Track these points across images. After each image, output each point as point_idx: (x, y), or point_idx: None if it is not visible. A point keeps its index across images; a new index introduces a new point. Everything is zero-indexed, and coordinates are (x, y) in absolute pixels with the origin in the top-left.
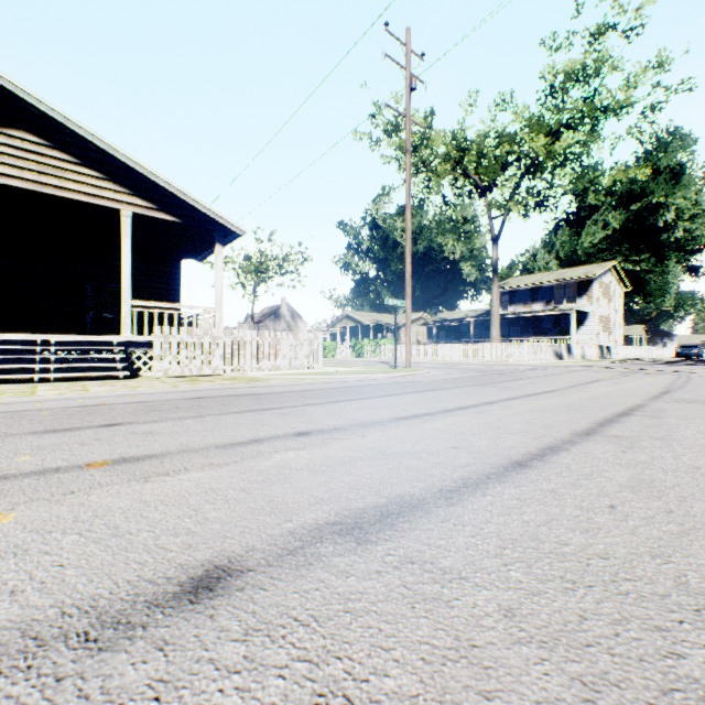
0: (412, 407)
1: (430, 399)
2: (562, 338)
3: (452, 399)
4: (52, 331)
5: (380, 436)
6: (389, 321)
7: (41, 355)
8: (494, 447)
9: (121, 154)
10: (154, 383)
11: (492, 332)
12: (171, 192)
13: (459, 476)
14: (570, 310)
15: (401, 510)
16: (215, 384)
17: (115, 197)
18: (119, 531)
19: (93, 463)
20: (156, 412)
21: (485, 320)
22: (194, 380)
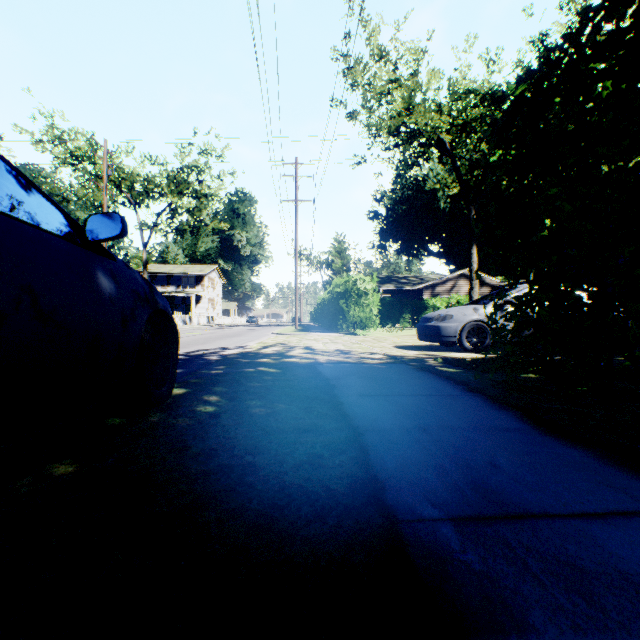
0: None
1: None
2: (188, 311)
3: None
4: None
5: None
6: None
7: None
8: None
9: None
10: None
11: None
12: None
13: None
14: (192, 294)
15: None
16: None
17: None
18: None
19: None
20: None
21: None
22: None
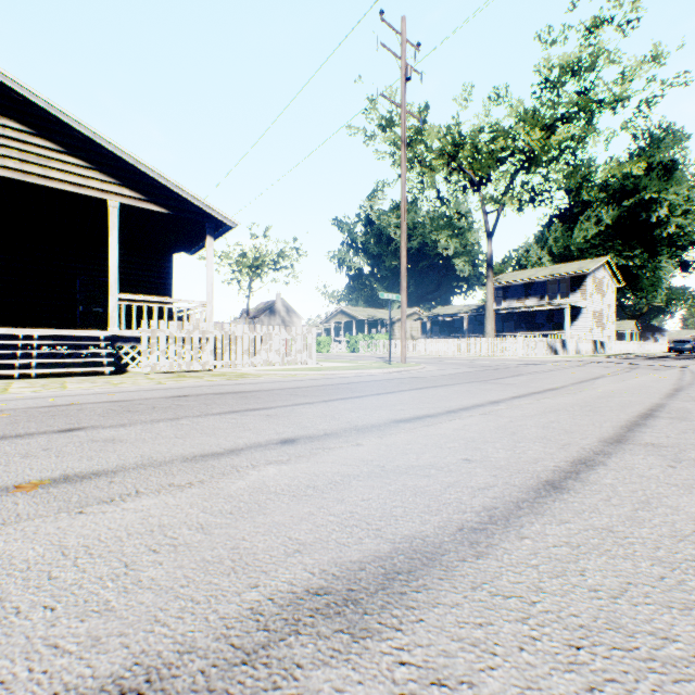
0: (411, 406)
1: (430, 397)
2: (555, 333)
3: (453, 397)
4: (40, 325)
5: (378, 445)
6: (383, 316)
7: (23, 350)
8: (514, 460)
9: (108, 143)
10: (138, 380)
11: (487, 327)
12: (160, 182)
13: (482, 504)
14: (564, 305)
15: (412, 565)
16: (202, 381)
17: (101, 187)
18: (3, 608)
19: (24, 483)
20: (129, 413)
21: (479, 315)
22: (181, 376)
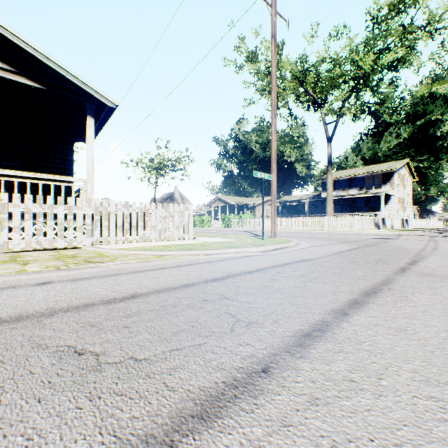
0: None
1: None
2: (371, 214)
3: None
4: None
5: None
6: (247, 202)
7: None
8: None
9: None
10: None
11: (328, 208)
12: (28, 52)
13: None
14: (380, 193)
15: None
16: (3, 274)
17: None
18: None
19: None
20: None
21: (315, 201)
22: (8, 260)
